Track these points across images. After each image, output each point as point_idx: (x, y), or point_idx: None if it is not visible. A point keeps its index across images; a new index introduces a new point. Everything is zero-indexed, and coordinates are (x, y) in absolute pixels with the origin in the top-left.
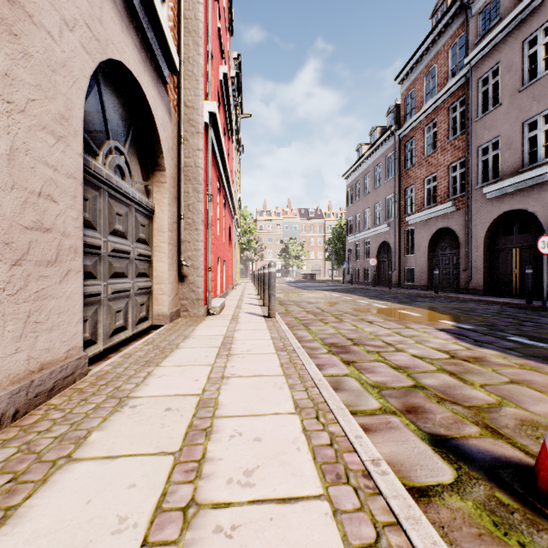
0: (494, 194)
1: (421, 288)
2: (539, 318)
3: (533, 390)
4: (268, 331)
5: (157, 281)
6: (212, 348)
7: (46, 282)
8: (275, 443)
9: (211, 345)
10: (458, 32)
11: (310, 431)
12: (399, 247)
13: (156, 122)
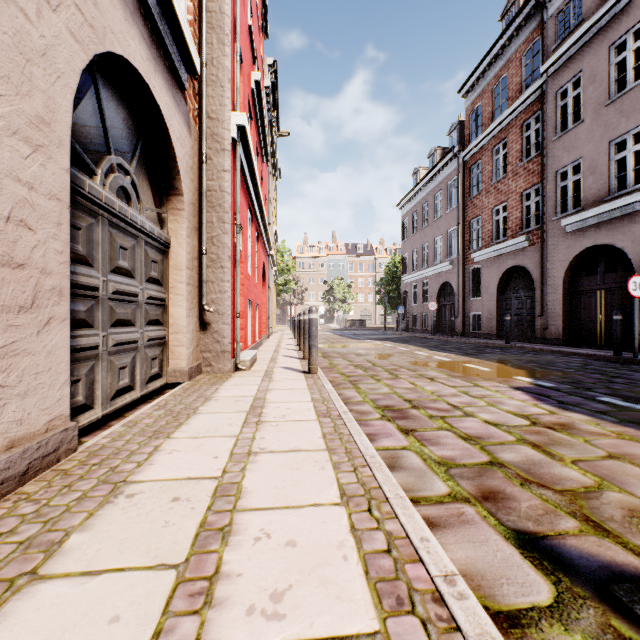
0: (575, 227)
1: (489, 337)
2: (631, 373)
3: (638, 468)
4: (308, 391)
5: (173, 329)
6: (239, 413)
7: (18, 333)
8: (314, 550)
9: (238, 409)
10: (532, 36)
11: (360, 530)
12: (463, 288)
13: (171, 136)
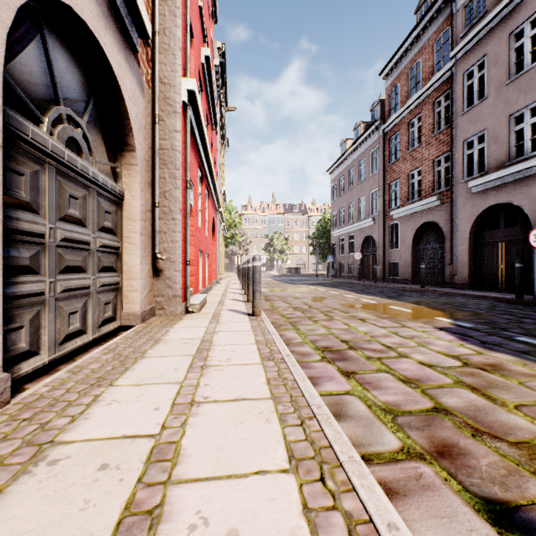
0: (480, 188)
1: (406, 282)
2: (535, 314)
3: None
4: (252, 333)
5: (126, 276)
6: (185, 356)
7: None
8: None
9: (185, 353)
10: (443, 26)
11: (314, 510)
12: (383, 241)
13: (123, 93)
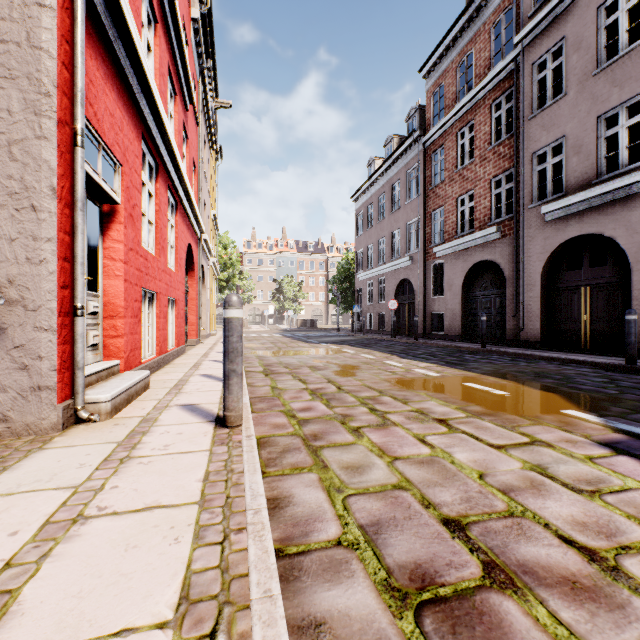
0: (556, 215)
1: (453, 339)
2: None
3: None
4: (192, 522)
5: None
6: None
7: None
8: None
9: None
10: (504, 4)
11: None
12: (424, 286)
13: None
